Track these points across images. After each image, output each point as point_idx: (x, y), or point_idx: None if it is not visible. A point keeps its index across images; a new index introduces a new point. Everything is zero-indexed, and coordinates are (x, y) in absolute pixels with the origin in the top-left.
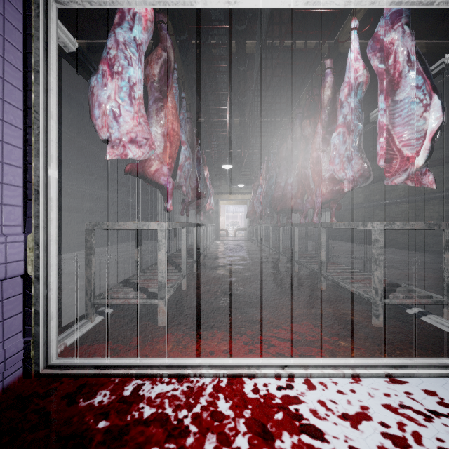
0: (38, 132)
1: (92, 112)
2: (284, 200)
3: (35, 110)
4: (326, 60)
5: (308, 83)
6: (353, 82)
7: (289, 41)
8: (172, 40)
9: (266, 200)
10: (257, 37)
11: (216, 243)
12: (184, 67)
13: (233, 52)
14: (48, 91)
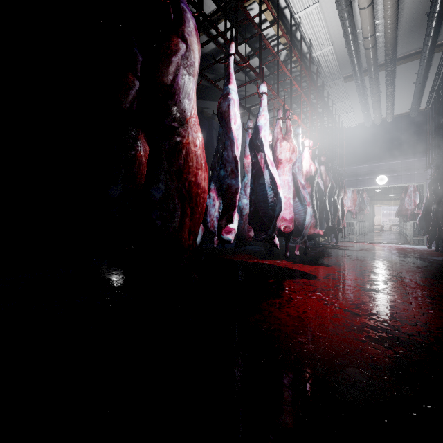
0: None
1: None
2: (402, 211)
3: None
4: None
5: None
6: None
7: None
8: None
9: None
10: None
11: (371, 233)
12: None
13: None
14: None
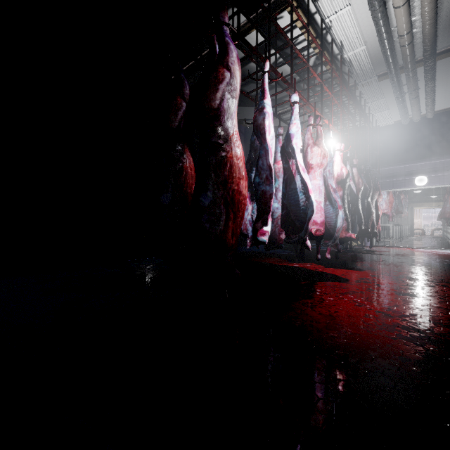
0: None
1: None
2: (445, 214)
3: None
4: None
5: None
6: None
7: None
8: None
9: None
10: None
11: (410, 238)
12: None
13: None
14: None
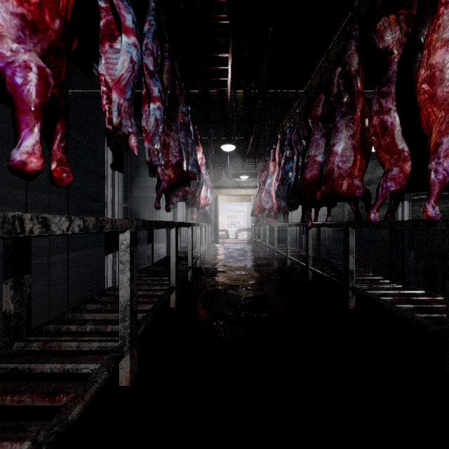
0: None
1: None
2: (328, 181)
3: None
4: None
5: (341, 28)
6: None
7: None
8: None
9: (281, 190)
10: None
11: (214, 247)
12: None
13: None
14: None
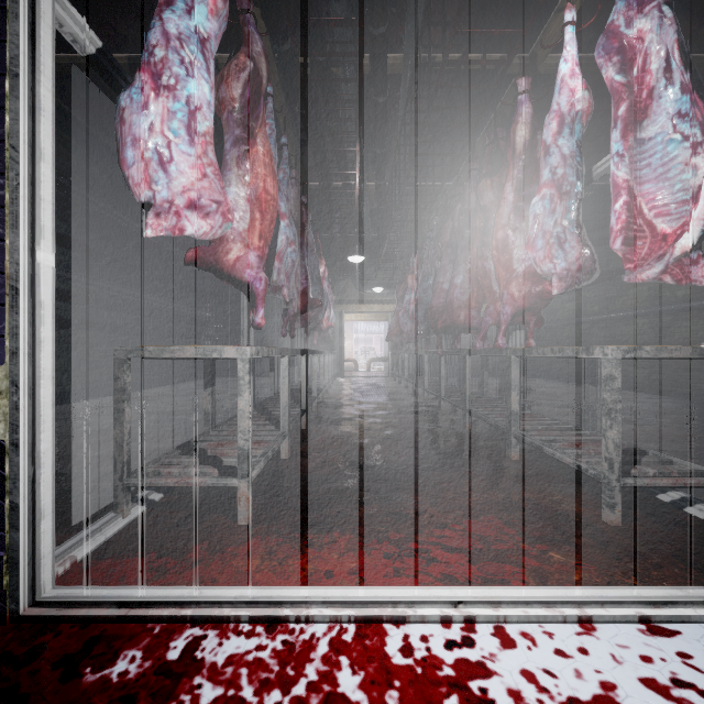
0: (16, 183)
1: (120, 155)
2: (449, 311)
3: (11, 144)
4: (520, 79)
5: (486, 125)
6: (568, 112)
7: (456, 53)
8: (267, 52)
9: (418, 312)
10: (405, 47)
11: (338, 382)
12: (286, 98)
13: (366, 73)
14: (36, 111)
